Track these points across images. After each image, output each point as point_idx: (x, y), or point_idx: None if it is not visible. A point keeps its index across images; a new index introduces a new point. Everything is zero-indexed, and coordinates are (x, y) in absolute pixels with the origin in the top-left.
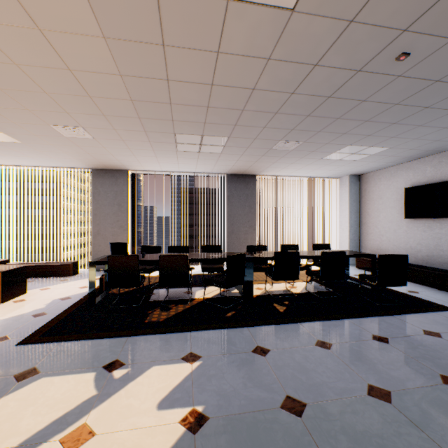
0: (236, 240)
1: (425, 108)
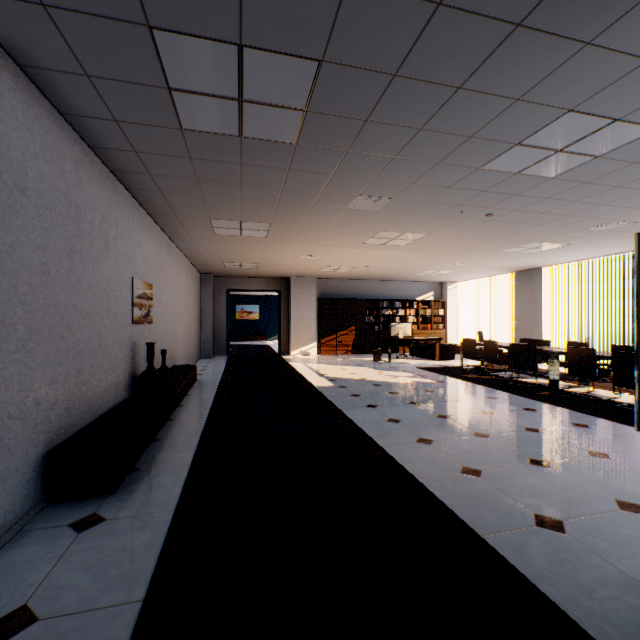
0: None
1: (617, 187)
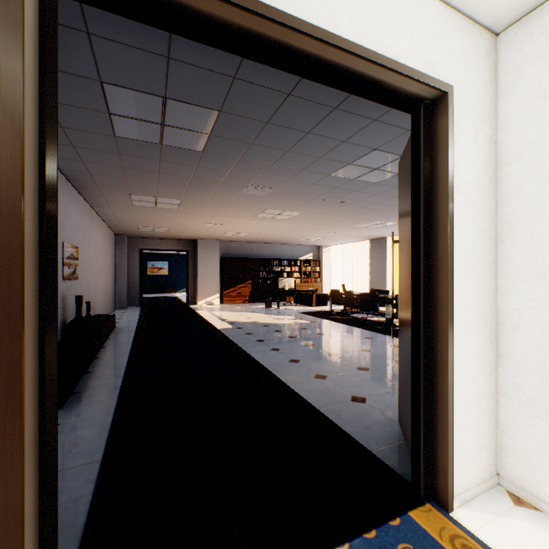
0: None
1: None
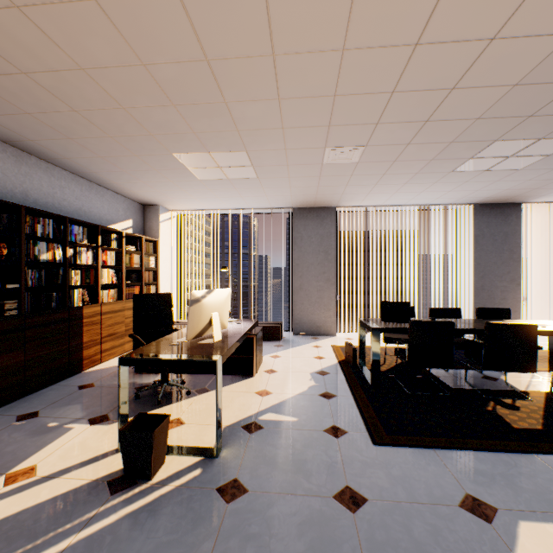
0: (487, 300)
1: None
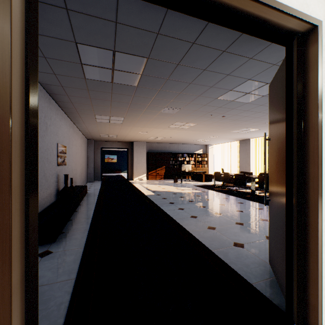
0: None
1: None
